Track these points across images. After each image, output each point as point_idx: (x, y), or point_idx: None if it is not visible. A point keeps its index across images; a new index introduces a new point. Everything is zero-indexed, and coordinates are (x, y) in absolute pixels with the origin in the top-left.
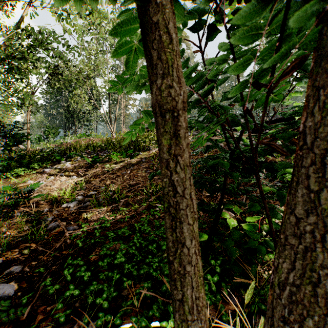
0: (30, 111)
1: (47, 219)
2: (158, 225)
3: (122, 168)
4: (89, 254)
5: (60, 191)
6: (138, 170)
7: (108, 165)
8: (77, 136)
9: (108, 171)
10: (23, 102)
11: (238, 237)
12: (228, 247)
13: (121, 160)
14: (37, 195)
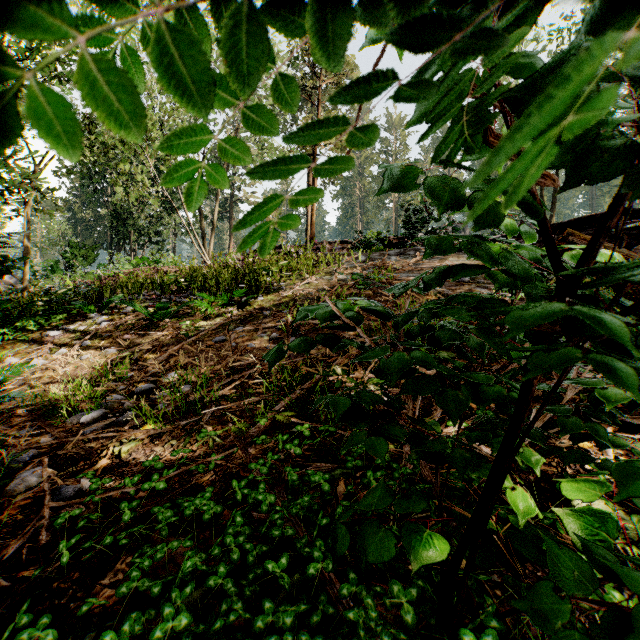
0: (30, 211)
1: (18, 458)
2: (295, 481)
3: (220, 329)
4: (96, 583)
5: (69, 384)
6: (254, 335)
7: (189, 324)
8: (132, 263)
9: (189, 336)
10: (6, 187)
11: (574, 578)
12: (549, 627)
13: (218, 312)
14: (7, 395)
